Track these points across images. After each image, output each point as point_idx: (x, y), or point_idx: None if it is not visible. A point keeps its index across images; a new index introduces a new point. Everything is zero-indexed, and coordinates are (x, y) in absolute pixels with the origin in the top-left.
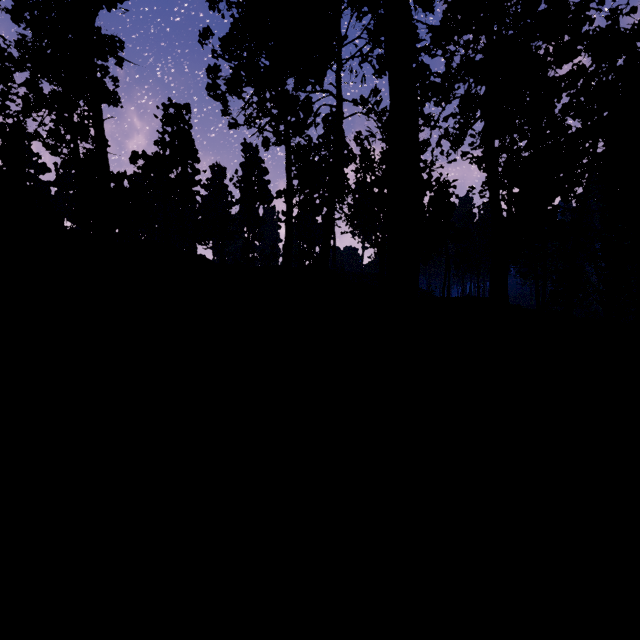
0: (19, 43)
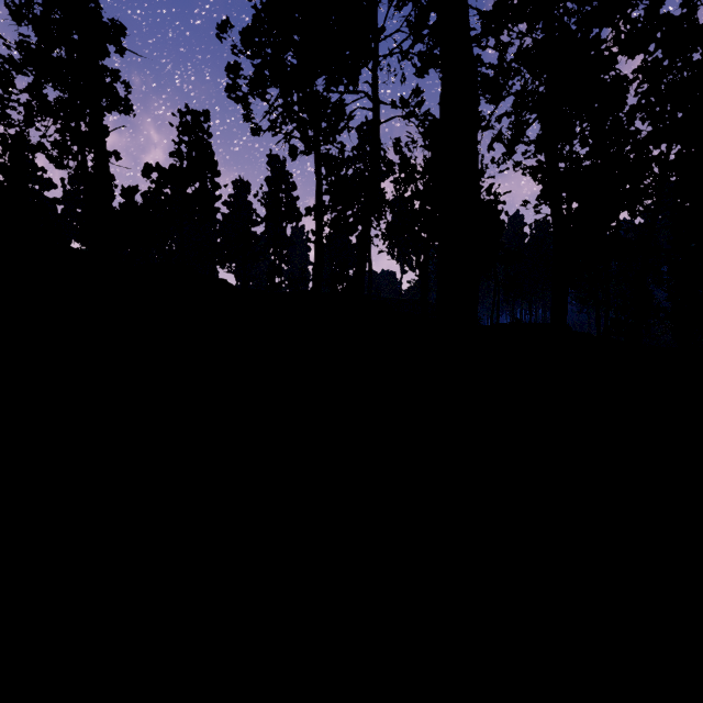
0: (20, 44)
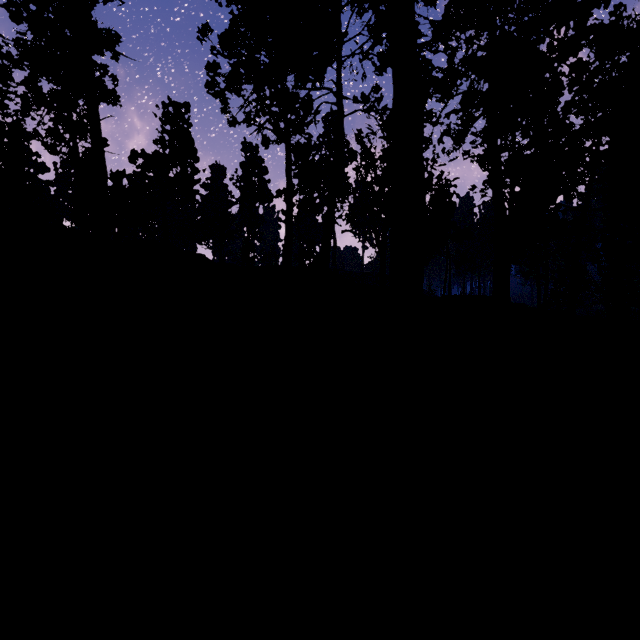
0: (18, 41)
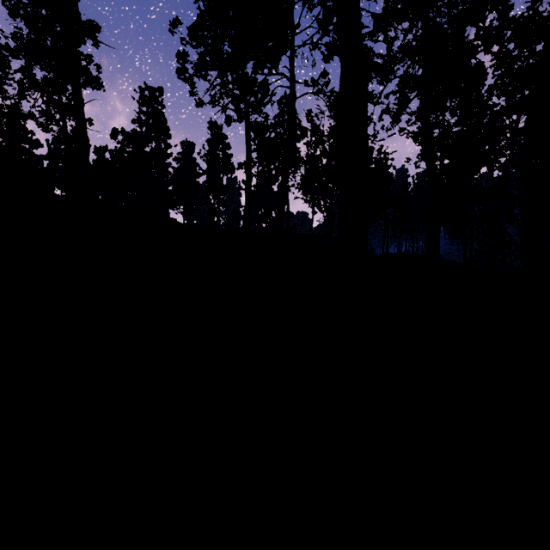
0: (15, 35)
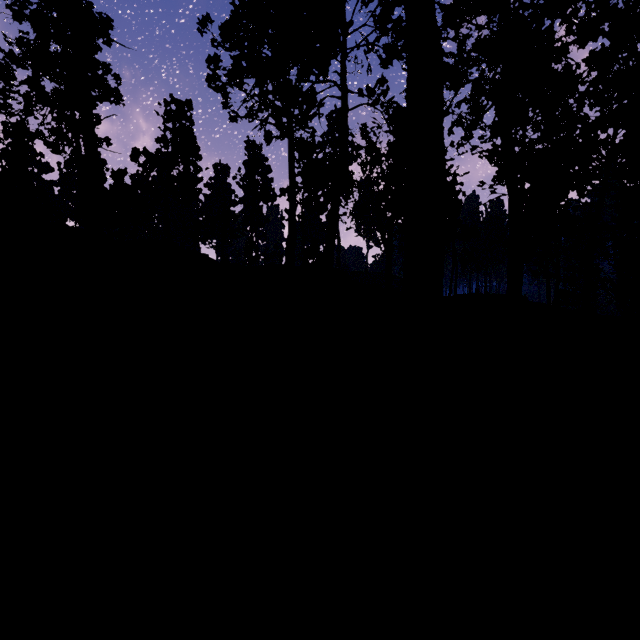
0: (20, 40)
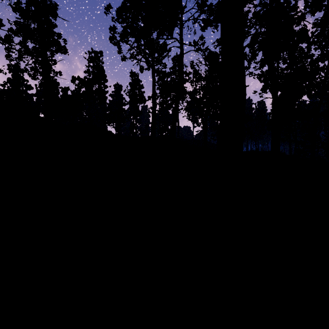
0: (16, 22)
